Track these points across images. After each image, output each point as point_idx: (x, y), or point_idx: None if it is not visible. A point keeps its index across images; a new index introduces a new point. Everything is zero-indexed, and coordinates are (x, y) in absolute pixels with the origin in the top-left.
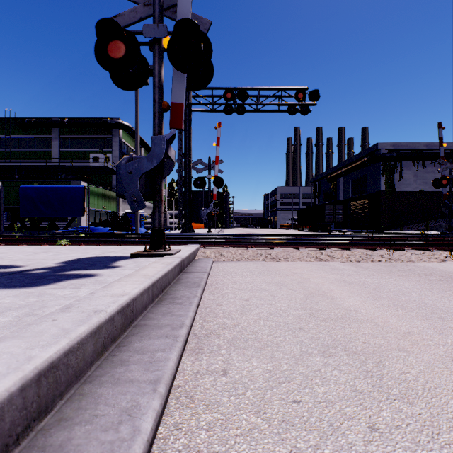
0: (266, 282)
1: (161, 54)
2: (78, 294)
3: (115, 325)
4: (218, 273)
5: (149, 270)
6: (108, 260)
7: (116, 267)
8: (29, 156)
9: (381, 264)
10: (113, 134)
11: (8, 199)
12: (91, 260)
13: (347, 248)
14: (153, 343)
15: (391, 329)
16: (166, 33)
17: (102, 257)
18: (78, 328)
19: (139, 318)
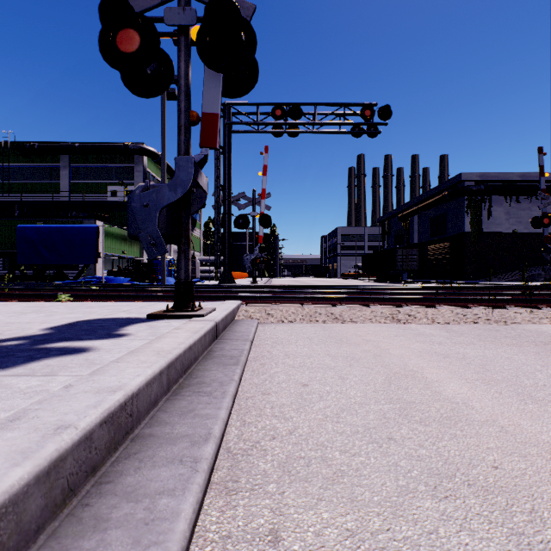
0: (330, 355)
1: (189, 49)
2: (50, 385)
3: (95, 447)
4: (264, 341)
5: (167, 341)
6: (115, 325)
7: (122, 335)
8: (32, 189)
9: (479, 327)
10: (136, 162)
11: (4, 242)
12: (92, 325)
13: (431, 304)
14: (158, 476)
15: (529, 439)
16: (195, 20)
17: (109, 320)
18: (10, 471)
19: (144, 422)
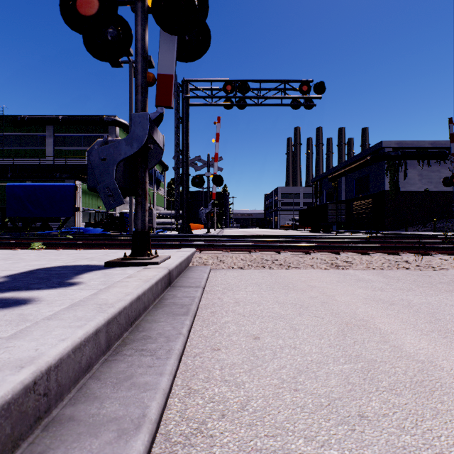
0: (279, 302)
1: (145, 14)
2: None
3: None
4: (215, 287)
5: (114, 291)
6: (72, 272)
7: (73, 284)
8: (22, 154)
9: (412, 273)
10: (109, 131)
11: None
12: (50, 272)
13: (364, 252)
14: None
15: None
16: None
17: (68, 268)
18: None
19: (68, 396)
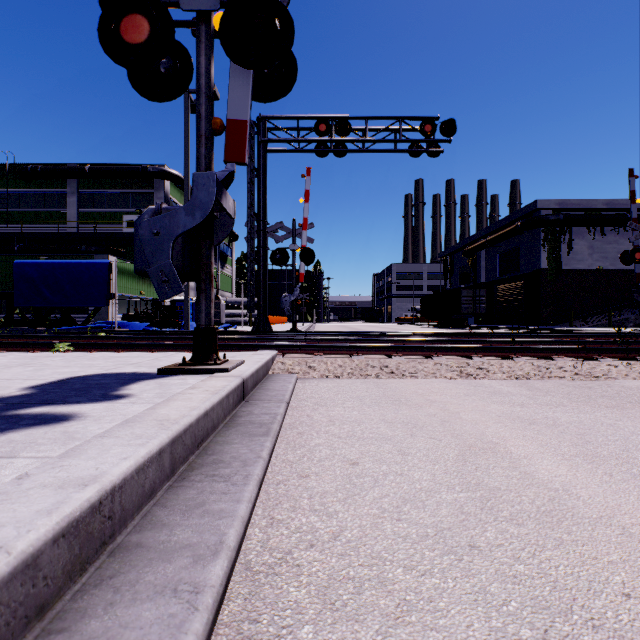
0: (386, 421)
1: (211, 40)
2: (1, 474)
3: (44, 575)
4: (304, 402)
5: (176, 405)
6: (116, 382)
7: (122, 397)
8: (34, 218)
9: (567, 383)
10: (156, 187)
11: (1, 280)
12: (87, 382)
13: (506, 355)
14: (137, 619)
15: None
16: (218, 4)
17: (110, 376)
18: None
19: (132, 523)
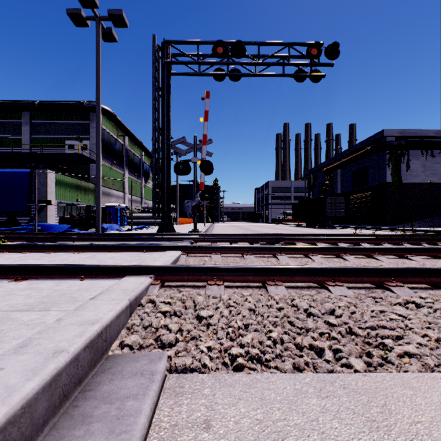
0: None
1: None
2: None
3: None
4: None
5: None
6: None
7: None
8: None
9: None
10: (91, 119)
11: None
12: None
13: None
14: None
15: None
16: None
17: None
18: None
19: None
